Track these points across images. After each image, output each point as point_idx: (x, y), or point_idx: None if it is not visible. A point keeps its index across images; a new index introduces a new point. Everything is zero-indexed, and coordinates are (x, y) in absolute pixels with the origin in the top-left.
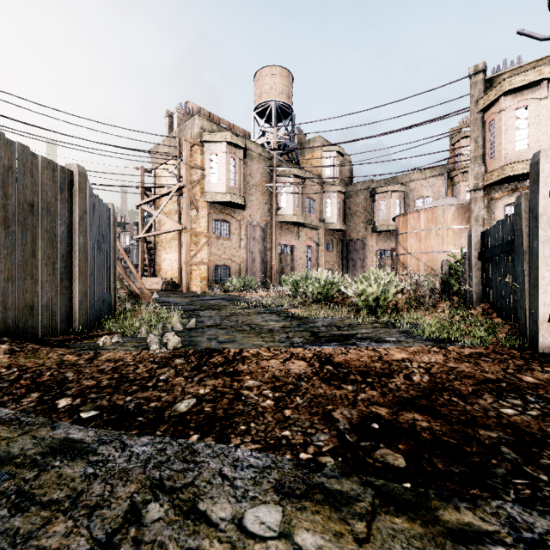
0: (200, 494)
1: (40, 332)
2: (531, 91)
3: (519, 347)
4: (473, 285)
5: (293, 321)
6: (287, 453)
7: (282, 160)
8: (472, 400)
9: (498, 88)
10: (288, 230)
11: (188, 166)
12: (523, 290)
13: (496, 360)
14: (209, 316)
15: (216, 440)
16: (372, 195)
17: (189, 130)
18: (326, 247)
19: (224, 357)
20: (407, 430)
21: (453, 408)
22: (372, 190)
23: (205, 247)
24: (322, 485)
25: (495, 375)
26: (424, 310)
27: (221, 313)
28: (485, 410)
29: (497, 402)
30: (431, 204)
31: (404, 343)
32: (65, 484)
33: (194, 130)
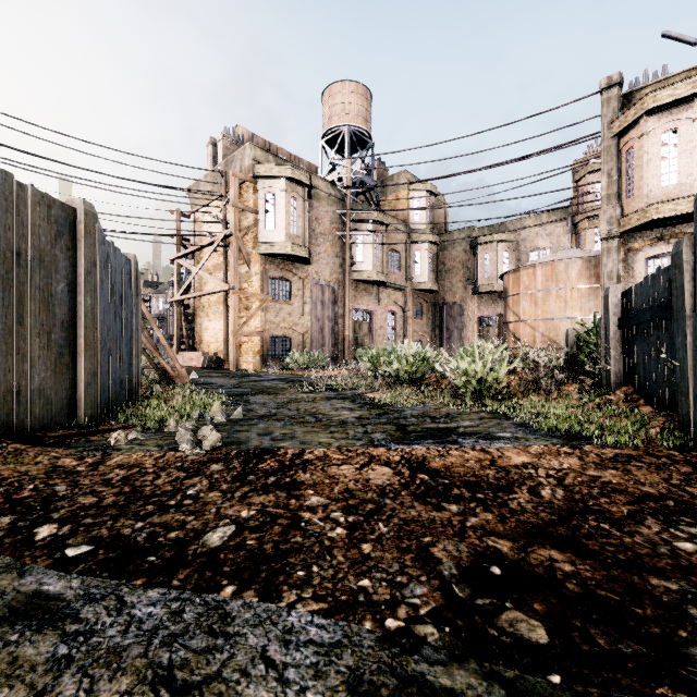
0: (229, 696)
1: (30, 426)
2: (682, 109)
3: (680, 447)
4: (612, 362)
5: (372, 410)
6: (366, 618)
7: (357, 201)
8: (630, 527)
9: (639, 105)
10: (365, 291)
11: (237, 208)
12: (685, 370)
13: (652, 466)
14: (261, 403)
15: (260, 595)
16: (473, 246)
17: (238, 162)
18: (413, 312)
19: (279, 460)
20: (544, 577)
21: (605, 541)
22: (473, 240)
23: (259, 313)
24: (422, 679)
25: (656, 489)
26: (544, 395)
27: (277, 398)
28: (652, 544)
29: (666, 531)
30: (551, 257)
31: (523, 440)
32: (19, 676)
33: (245, 162)
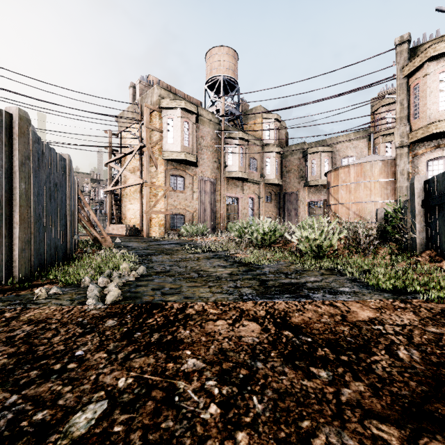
0: None
1: None
2: None
3: None
4: (417, 232)
5: (240, 267)
6: None
7: (229, 125)
8: None
9: (423, 54)
10: (234, 185)
11: (148, 128)
12: None
13: None
14: (160, 261)
15: None
16: (304, 155)
17: (149, 98)
18: (265, 199)
19: (165, 315)
20: None
21: None
22: (304, 151)
23: (163, 199)
24: None
25: None
26: (364, 256)
27: (172, 258)
28: None
29: None
30: (360, 161)
31: (360, 295)
32: None
33: (153, 98)
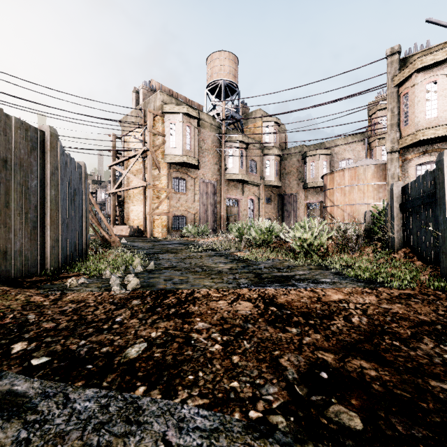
0: None
1: (13, 274)
2: (439, 68)
3: (442, 288)
4: (395, 232)
5: (239, 263)
6: (236, 410)
7: (229, 128)
8: (413, 344)
9: (412, 66)
10: (234, 186)
11: (151, 133)
12: (445, 237)
13: (425, 301)
14: (167, 259)
15: (162, 393)
16: (303, 158)
17: (152, 103)
18: (265, 200)
19: (177, 297)
20: (357, 380)
21: (397, 354)
22: (303, 153)
23: (166, 201)
24: None
25: (428, 317)
26: (351, 254)
27: (177, 256)
28: (429, 356)
29: (438, 347)
30: (354, 164)
31: (338, 284)
32: None
33: (156, 103)
